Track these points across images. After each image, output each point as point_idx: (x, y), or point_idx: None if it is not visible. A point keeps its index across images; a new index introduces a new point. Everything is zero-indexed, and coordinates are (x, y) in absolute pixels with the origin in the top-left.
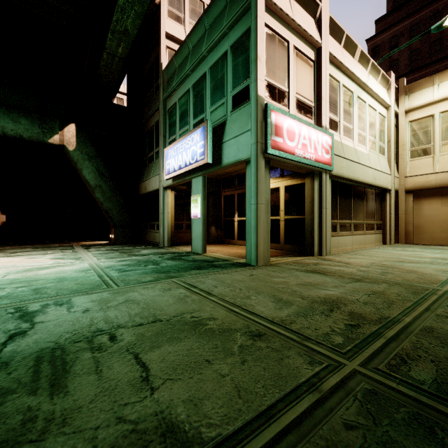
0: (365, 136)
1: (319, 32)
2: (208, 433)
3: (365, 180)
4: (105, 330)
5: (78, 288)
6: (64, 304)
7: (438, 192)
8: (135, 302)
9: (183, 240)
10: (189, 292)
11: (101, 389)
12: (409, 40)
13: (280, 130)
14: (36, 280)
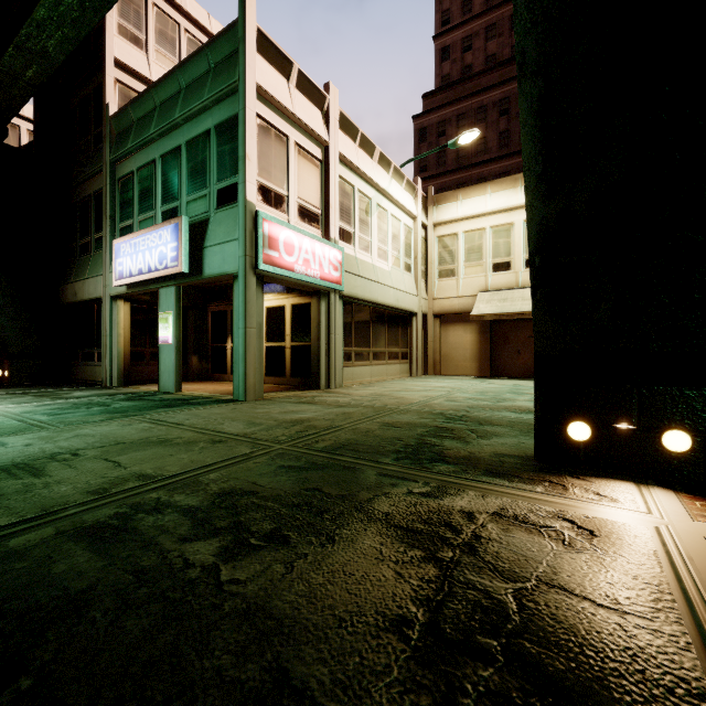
0: (387, 251)
1: (327, 128)
2: (168, 474)
3: (385, 301)
4: (63, 452)
5: None
6: None
7: (462, 317)
8: (89, 436)
9: (145, 377)
10: (155, 425)
11: (81, 472)
12: (456, 130)
13: (275, 243)
14: None
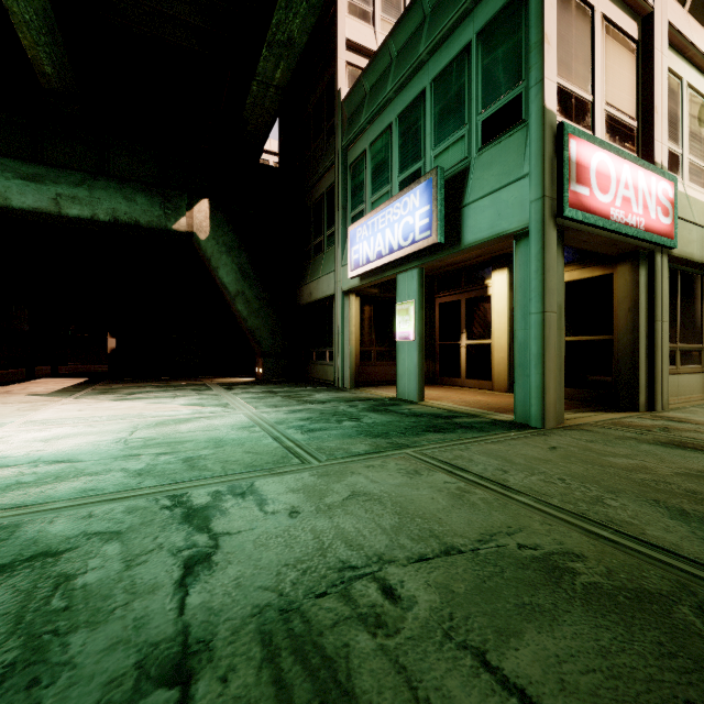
0: None
1: None
2: None
3: None
4: (358, 565)
5: (253, 461)
6: (247, 493)
7: None
8: (373, 499)
9: (372, 378)
10: (460, 480)
11: None
12: None
13: (584, 172)
14: (181, 442)
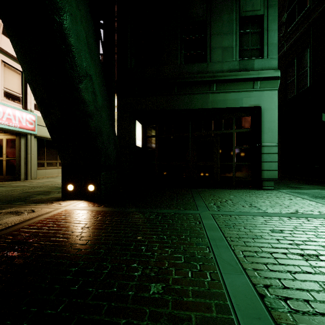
0: None
1: None
2: None
3: None
4: None
5: None
6: None
7: None
8: None
9: None
10: None
11: None
12: None
13: None
14: None
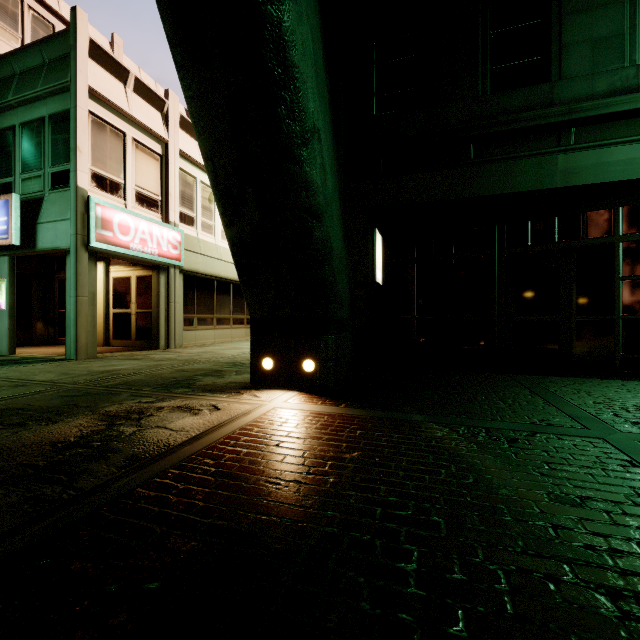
0: None
1: (167, 128)
2: None
3: (228, 276)
4: None
5: None
6: None
7: None
8: None
9: None
10: None
11: None
12: None
13: (109, 224)
14: None
